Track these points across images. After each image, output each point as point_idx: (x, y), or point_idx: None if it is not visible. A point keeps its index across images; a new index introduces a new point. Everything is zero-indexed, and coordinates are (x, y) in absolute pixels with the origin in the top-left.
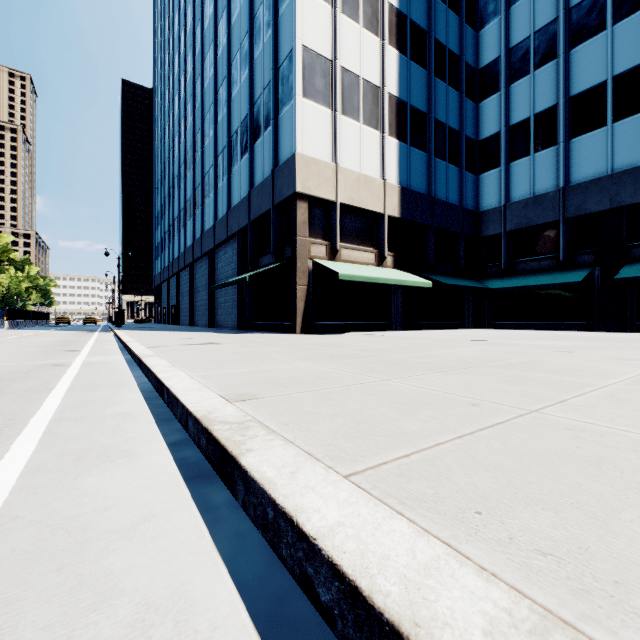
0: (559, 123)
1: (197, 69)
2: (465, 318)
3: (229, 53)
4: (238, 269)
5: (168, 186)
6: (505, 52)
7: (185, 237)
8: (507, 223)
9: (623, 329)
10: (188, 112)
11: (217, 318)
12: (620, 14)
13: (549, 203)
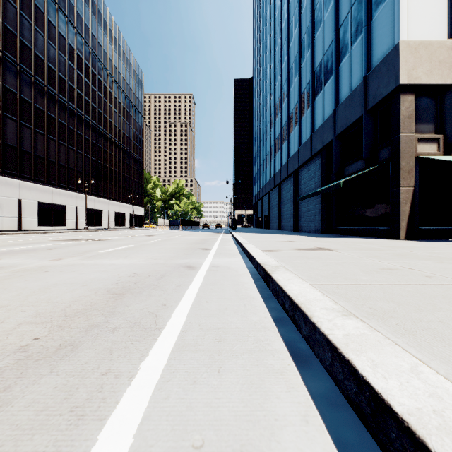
0: None
1: (283, 36)
2: None
3: (312, 2)
4: (321, 181)
5: (262, 133)
6: None
7: (274, 165)
8: None
9: None
10: (276, 73)
11: (300, 224)
12: None
13: None
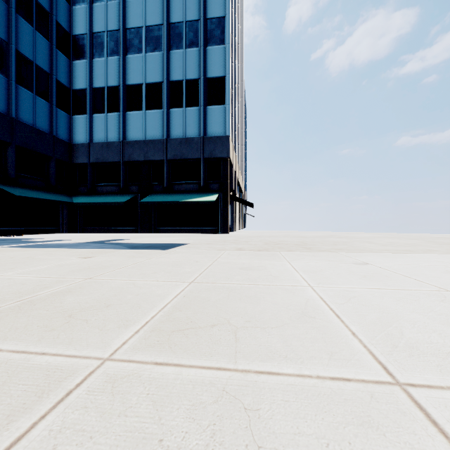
0: (121, 99)
1: None
2: (60, 225)
3: None
4: None
5: None
6: (90, 33)
7: None
8: (91, 156)
9: (150, 231)
10: None
11: None
12: (149, 48)
13: (115, 149)
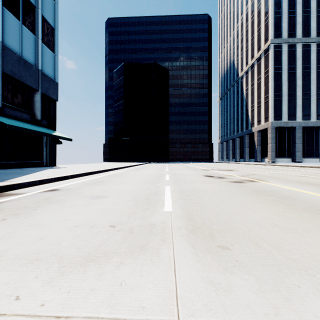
0: None
1: None
2: None
3: None
4: None
5: None
6: None
7: None
8: None
9: None
10: None
11: None
12: None
13: None
